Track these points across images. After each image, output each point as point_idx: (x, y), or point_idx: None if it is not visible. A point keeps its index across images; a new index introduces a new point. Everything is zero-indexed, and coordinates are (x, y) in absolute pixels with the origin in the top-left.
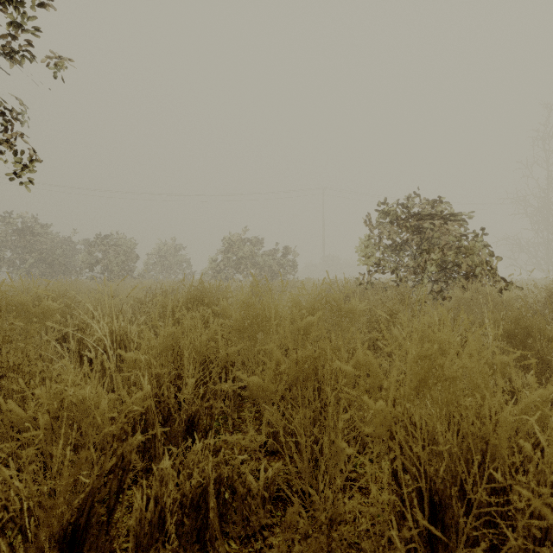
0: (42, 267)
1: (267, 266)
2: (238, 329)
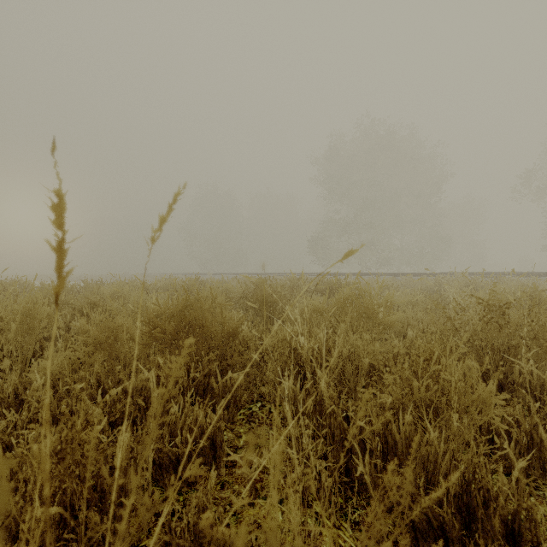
0: None
1: None
2: None
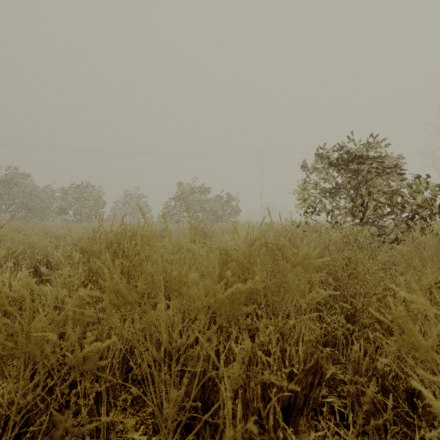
0: (24, 211)
1: (213, 211)
2: (115, 303)
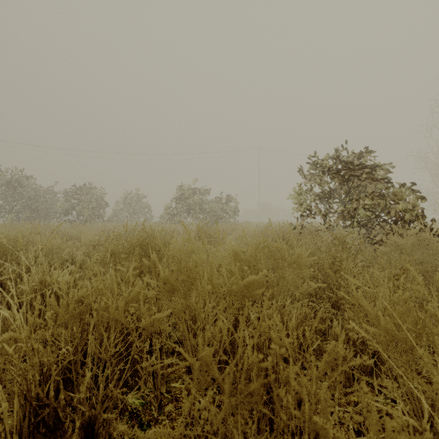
0: (28, 212)
1: (213, 211)
2: (166, 289)
